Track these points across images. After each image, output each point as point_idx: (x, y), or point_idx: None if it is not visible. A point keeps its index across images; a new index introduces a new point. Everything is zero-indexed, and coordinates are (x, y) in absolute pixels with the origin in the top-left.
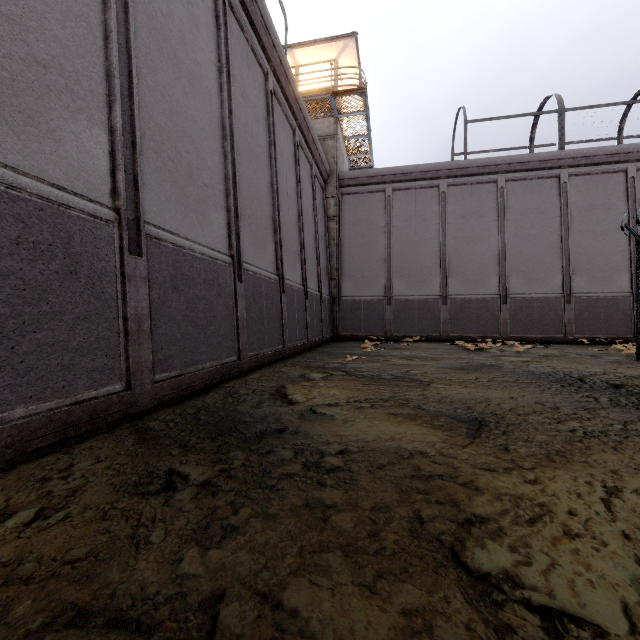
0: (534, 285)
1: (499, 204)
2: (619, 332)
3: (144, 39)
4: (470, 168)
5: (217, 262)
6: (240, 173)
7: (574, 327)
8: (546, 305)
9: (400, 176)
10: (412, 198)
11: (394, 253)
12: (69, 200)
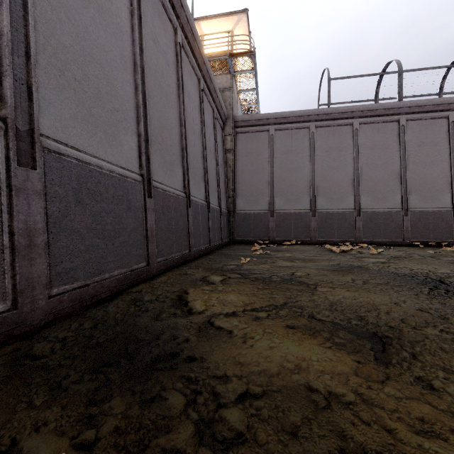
0: (380, 202)
1: (354, 141)
2: (443, 237)
3: None
4: (333, 114)
5: (127, 179)
6: (151, 105)
7: (410, 233)
8: (389, 217)
9: (280, 119)
10: (289, 136)
11: (276, 177)
12: None
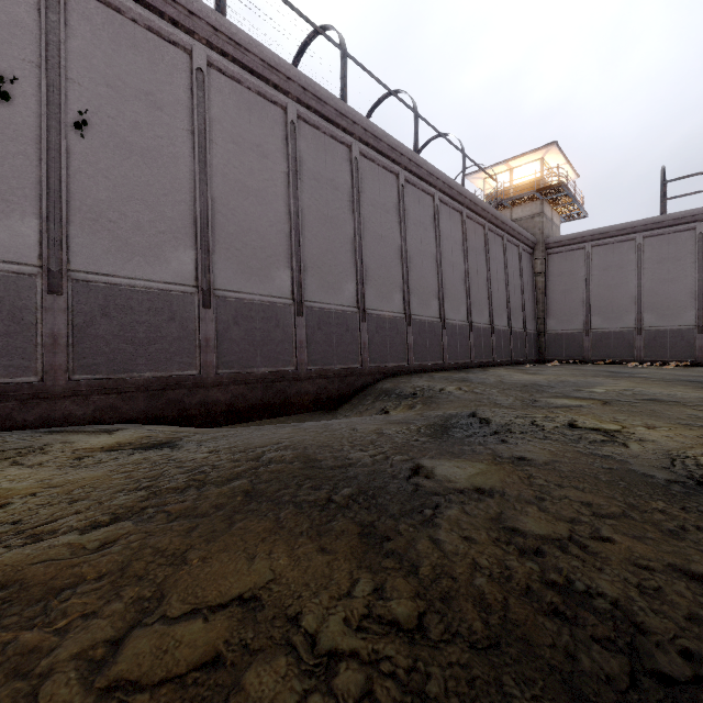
0: None
1: (697, 248)
2: None
3: (444, 266)
4: (665, 221)
5: (463, 326)
6: (471, 285)
7: None
8: None
9: (598, 236)
10: (610, 251)
11: (592, 296)
12: (434, 320)
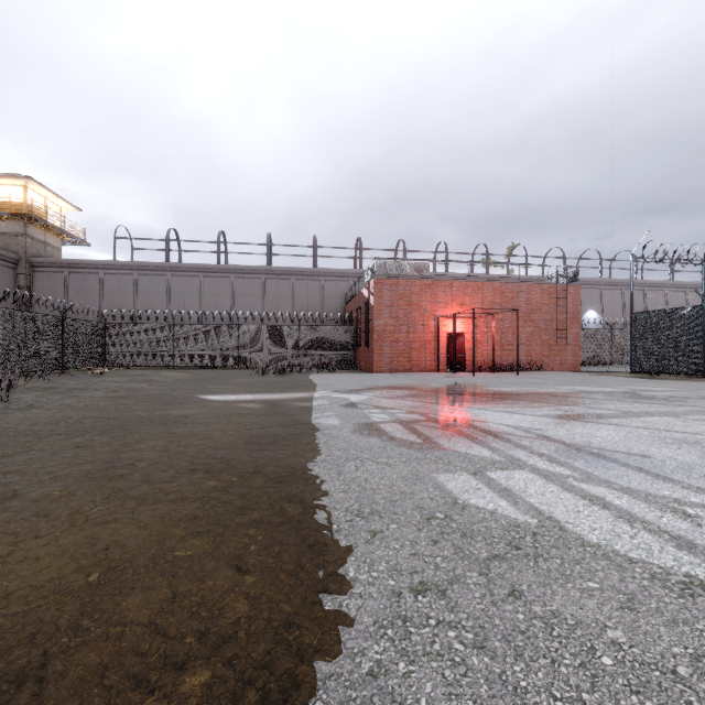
0: None
1: (134, 288)
2: None
3: None
4: (116, 265)
5: None
6: None
7: None
8: None
9: (73, 265)
10: (83, 279)
11: (69, 312)
12: None
